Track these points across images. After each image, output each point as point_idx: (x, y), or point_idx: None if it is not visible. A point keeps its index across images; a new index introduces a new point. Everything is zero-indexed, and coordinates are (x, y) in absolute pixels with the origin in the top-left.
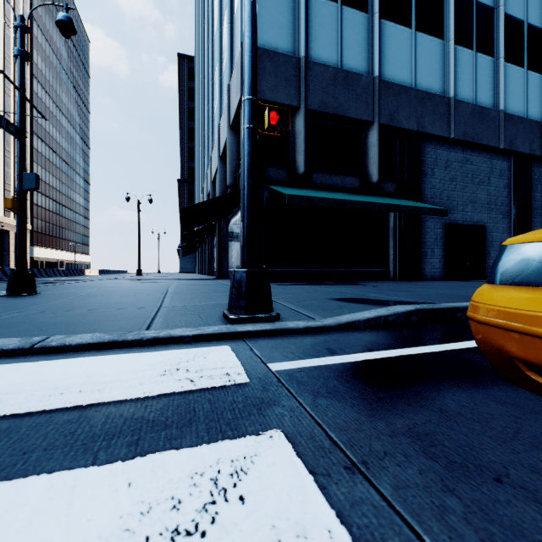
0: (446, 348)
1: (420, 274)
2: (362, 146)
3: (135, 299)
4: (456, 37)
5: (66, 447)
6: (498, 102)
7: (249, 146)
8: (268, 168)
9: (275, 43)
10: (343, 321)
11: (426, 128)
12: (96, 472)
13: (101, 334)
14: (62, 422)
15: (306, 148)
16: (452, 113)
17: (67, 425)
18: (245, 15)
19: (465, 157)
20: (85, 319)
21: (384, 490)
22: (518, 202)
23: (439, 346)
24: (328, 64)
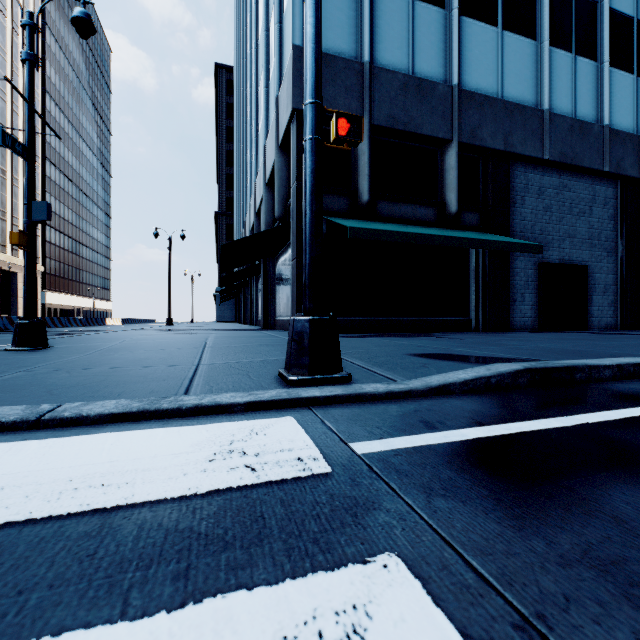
0: (579, 421)
1: (508, 324)
2: (438, 169)
3: (167, 354)
4: (552, 37)
5: (82, 582)
6: (602, 116)
7: (312, 163)
8: (324, 196)
9: (334, 45)
10: (434, 384)
11: (515, 147)
12: (127, 635)
13: (127, 401)
14: (76, 536)
15: (371, 172)
16: (547, 129)
17: (83, 542)
18: None
19: (562, 183)
20: (107, 380)
21: None
22: (626, 237)
23: (569, 419)
24: (397, 71)
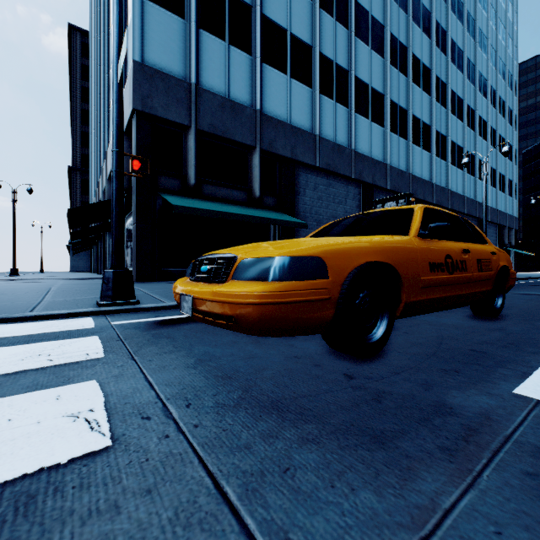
0: None
1: None
2: (248, 165)
3: (14, 296)
4: (322, 88)
5: None
6: (351, 143)
7: (116, 184)
8: (160, 177)
9: (168, 66)
10: None
11: (298, 156)
12: (10, 347)
13: None
14: None
15: (198, 162)
16: (318, 147)
17: None
18: (113, 91)
19: (329, 182)
20: None
21: (125, 342)
22: None
23: None
24: (217, 93)
